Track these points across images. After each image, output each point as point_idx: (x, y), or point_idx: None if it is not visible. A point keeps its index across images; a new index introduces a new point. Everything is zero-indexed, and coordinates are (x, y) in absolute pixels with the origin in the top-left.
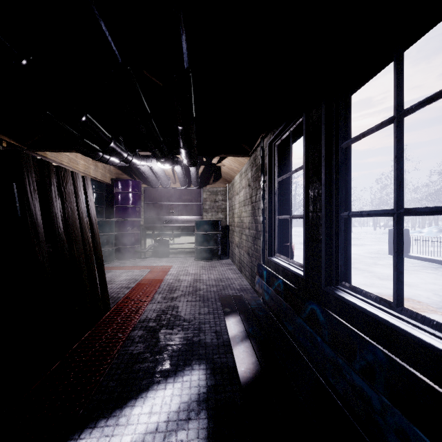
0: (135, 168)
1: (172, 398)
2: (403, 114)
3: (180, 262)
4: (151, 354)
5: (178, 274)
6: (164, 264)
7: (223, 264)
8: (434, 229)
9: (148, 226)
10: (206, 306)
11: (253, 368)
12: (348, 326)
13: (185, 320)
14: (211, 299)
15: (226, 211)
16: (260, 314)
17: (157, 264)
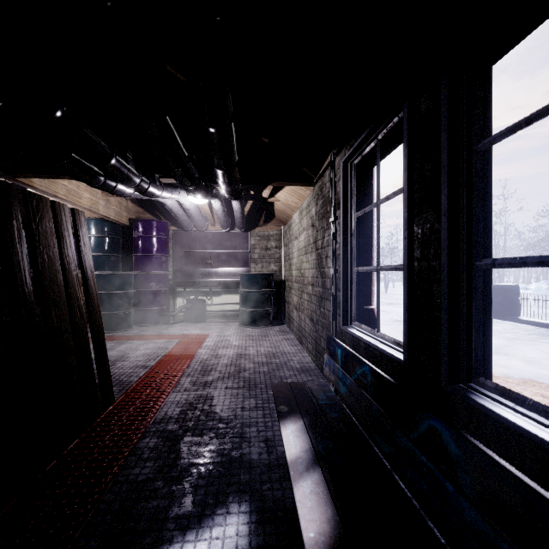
0: (161, 205)
1: None
2: None
3: (220, 328)
4: (165, 483)
5: (216, 346)
6: (199, 332)
7: (277, 332)
8: (543, 285)
9: (177, 281)
10: (253, 397)
11: (329, 532)
12: (525, 483)
13: (221, 420)
14: (260, 385)
15: (281, 262)
16: (333, 416)
17: (189, 331)
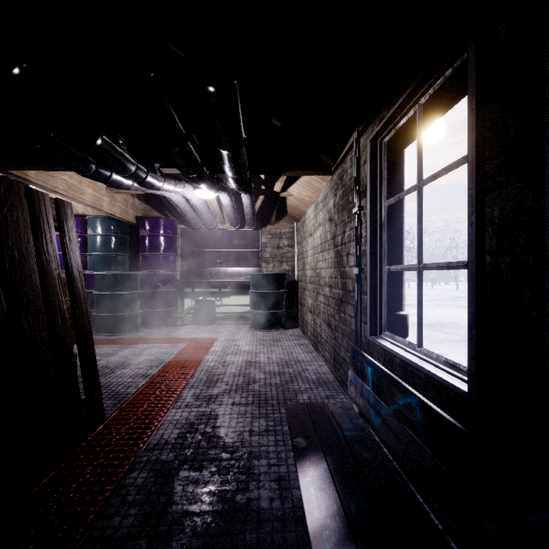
0: (169, 202)
1: None
2: None
3: (229, 332)
4: (149, 542)
5: (224, 352)
6: (206, 336)
7: (289, 337)
8: None
9: (185, 281)
10: (263, 417)
11: None
12: None
13: (225, 448)
14: (272, 400)
15: (294, 261)
16: (364, 457)
17: (197, 335)
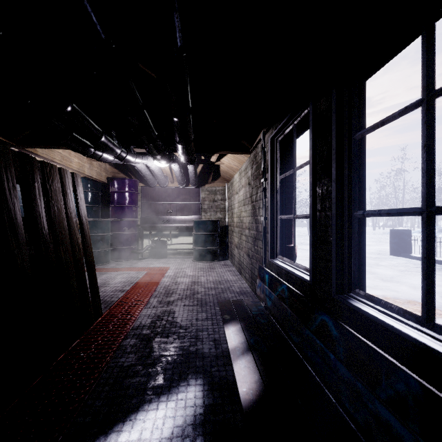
0: (132, 167)
1: (164, 420)
2: (435, 95)
3: (178, 263)
4: (143, 367)
5: (175, 276)
6: (161, 266)
7: (222, 266)
8: None
9: (145, 226)
10: (204, 311)
11: (256, 388)
12: (369, 345)
13: (181, 327)
14: (210, 303)
15: (225, 211)
16: (261, 322)
17: (154, 265)
